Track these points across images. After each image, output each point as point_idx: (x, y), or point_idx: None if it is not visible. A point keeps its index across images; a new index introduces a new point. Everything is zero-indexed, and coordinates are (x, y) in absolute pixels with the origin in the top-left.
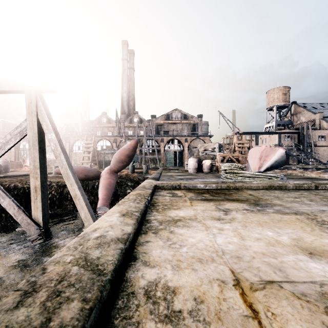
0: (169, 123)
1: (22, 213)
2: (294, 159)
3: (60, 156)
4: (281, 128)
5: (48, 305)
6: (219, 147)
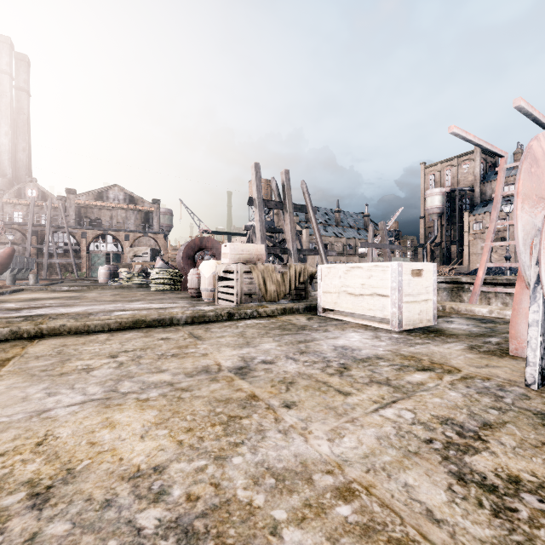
0: (103, 206)
1: None
2: None
3: None
4: None
5: None
6: (154, 252)
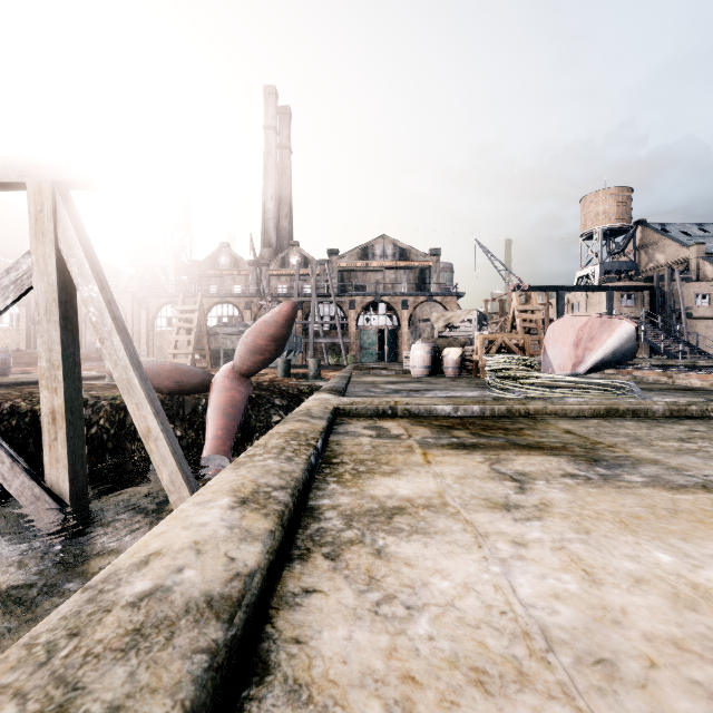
0: (368, 267)
1: (22, 474)
2: (642, 346)
3: (111, 337)
4: (614, 278)
5: None
6: (479, 319)
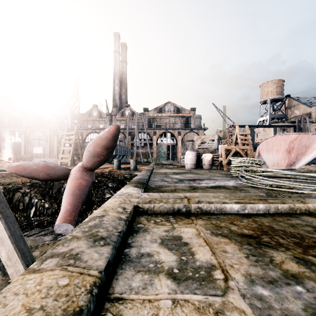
0: (162, 116)
1: None
2: None
3: None
4: (277, 121)
5: None
6: (218, 139)
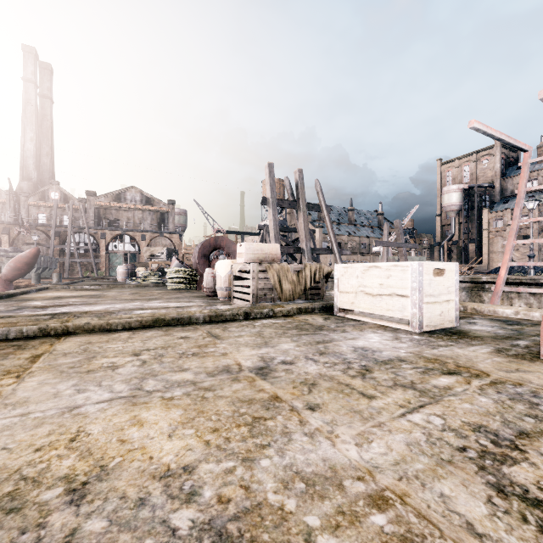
0: (121, 207)
1: None
2: None
3: None
4: None
5: None
6: (169, 252)
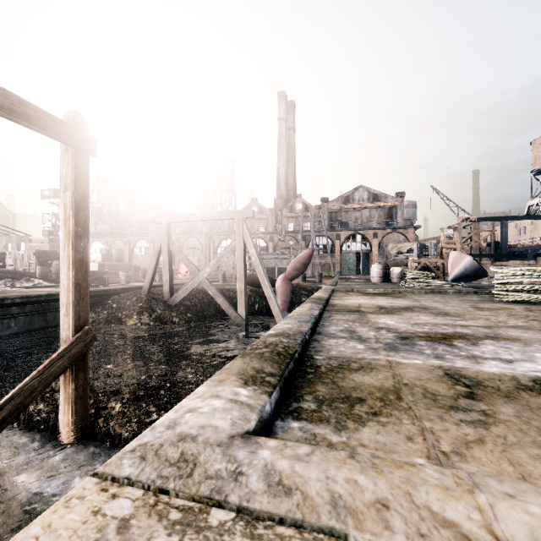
0: (350, 208)
1: (232, 309)
2: None
3: (258, 266)
4: None
5: (319, 298)
6: (420, 248)
